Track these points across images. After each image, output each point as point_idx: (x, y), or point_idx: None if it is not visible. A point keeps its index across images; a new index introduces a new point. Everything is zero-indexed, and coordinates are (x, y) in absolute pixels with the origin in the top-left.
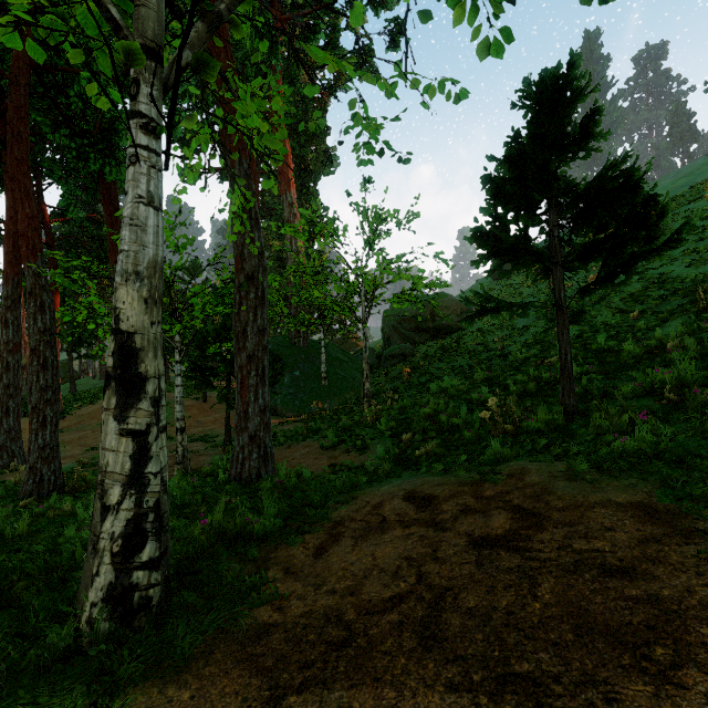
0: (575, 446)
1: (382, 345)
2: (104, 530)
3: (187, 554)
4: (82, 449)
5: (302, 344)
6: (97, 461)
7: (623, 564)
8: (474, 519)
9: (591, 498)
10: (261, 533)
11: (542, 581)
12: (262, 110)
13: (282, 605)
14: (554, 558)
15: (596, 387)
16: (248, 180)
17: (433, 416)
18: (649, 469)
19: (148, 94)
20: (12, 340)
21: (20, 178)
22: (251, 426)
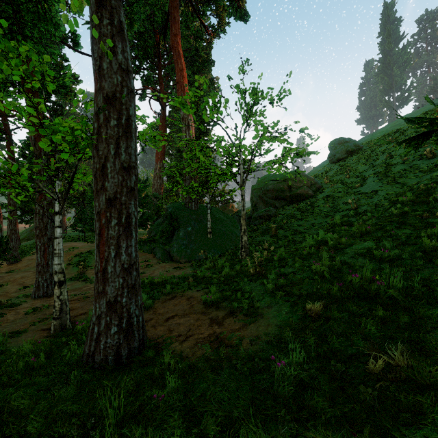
0: None
1: (251, 210)
2: None
3: None
4: (18, 288)
5: (194, 208)
6: (14, 302)
7: None
8: None
9: None
10: None
11: None
12: None
13: None
14: None
15: None
16: None
17: (329, 273)
18: None
19: None
20: None
21: None
22: (110, 290)
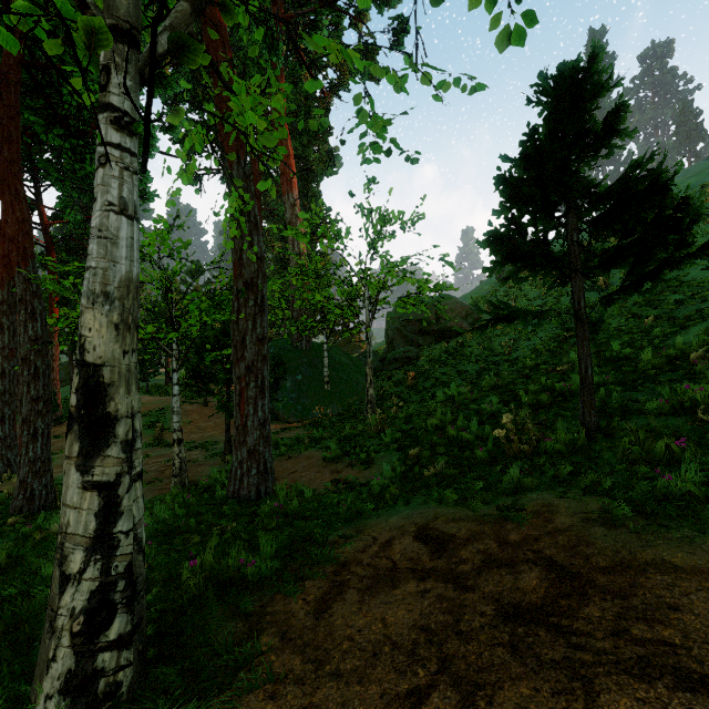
0: (607, 479)
1: (385, 348)
2: (63, 605)
3: (172, 606)
4: None
5: (304, 347)
6: None
7: (705, 671)
8: (500, 575)
9: (639, 555)
10: (256, 578)
11: (600, 688)
12: (261, 107)
13: (276, 692)
14: (610, 649)
15: (615, 400)
16: (247, 182)
17: (440, 428)
18: (705, 519)
19: (121, 83)
20: (8, 345)
21: (10, 180)
22: (250, 440)
